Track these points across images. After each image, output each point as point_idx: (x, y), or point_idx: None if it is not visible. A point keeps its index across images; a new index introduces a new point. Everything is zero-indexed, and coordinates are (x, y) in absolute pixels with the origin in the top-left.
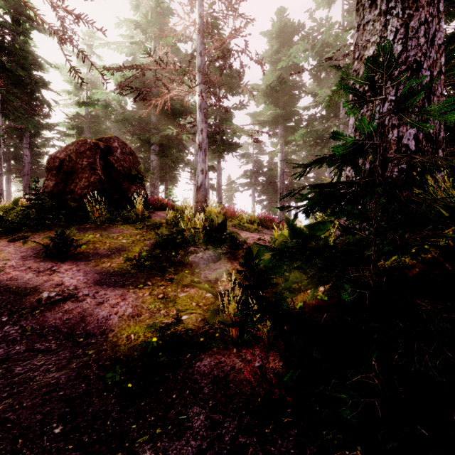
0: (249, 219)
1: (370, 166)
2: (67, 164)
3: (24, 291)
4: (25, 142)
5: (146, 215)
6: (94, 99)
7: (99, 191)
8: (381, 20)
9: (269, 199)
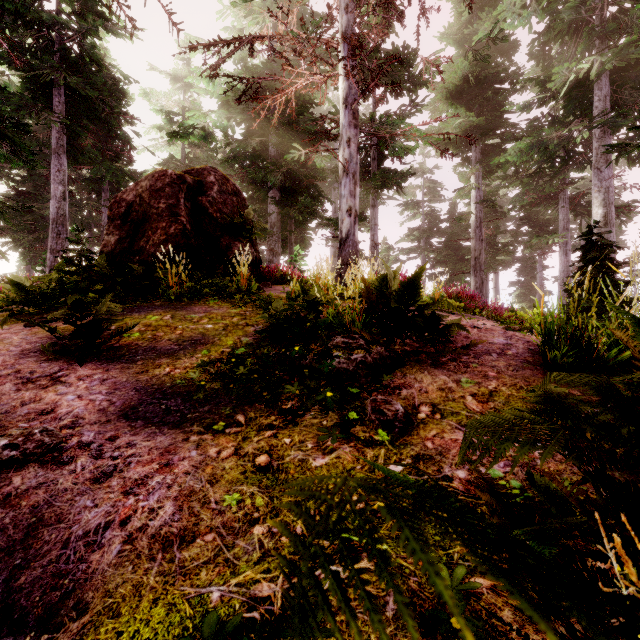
0: (429, 296)
1: None
2: (136, 209)
3: None
4: (103, 199)
5: (255, 285)
6: (187, 126)
7: (182, 249)
8: None
9: (449, 272)
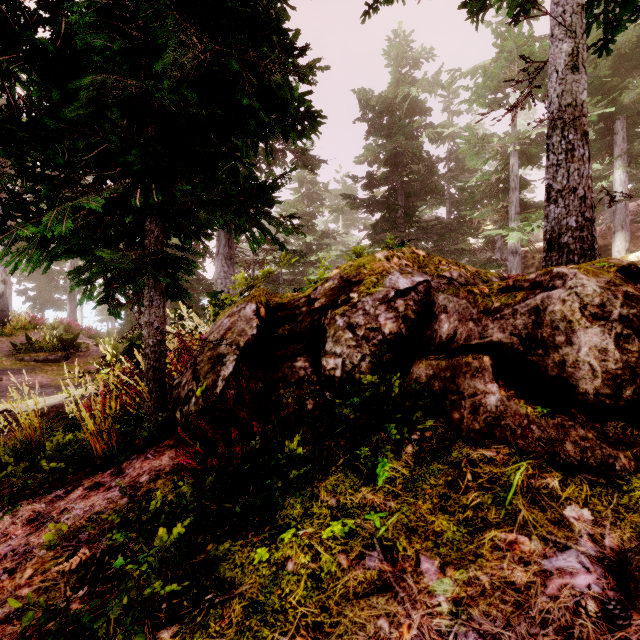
0: (51, 325)
1: None
2: None
3: None
4: None
5: None
6: None
7: None
8: None
9: (39, 289)
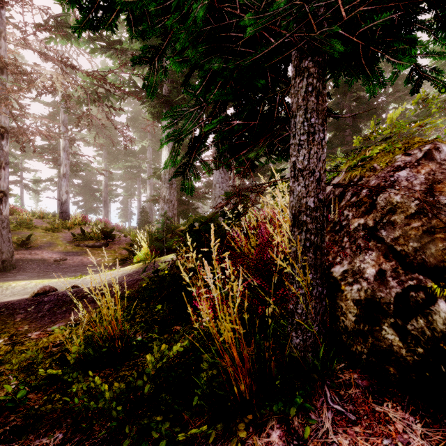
0: (94, 223)
1: (164, 218)
2: None
3: (40, 259)
4: None
5: (34, 222)
6: None
7: None
8: (166, 189)
9: (85, 201)
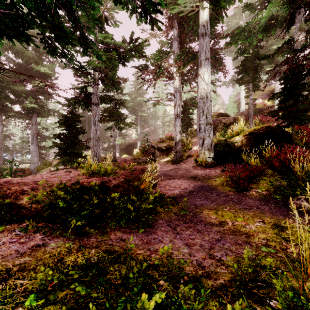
0: None
1: None
2: None
3: None
4: None
5: None
6: None
7: None
8: None
9: None
